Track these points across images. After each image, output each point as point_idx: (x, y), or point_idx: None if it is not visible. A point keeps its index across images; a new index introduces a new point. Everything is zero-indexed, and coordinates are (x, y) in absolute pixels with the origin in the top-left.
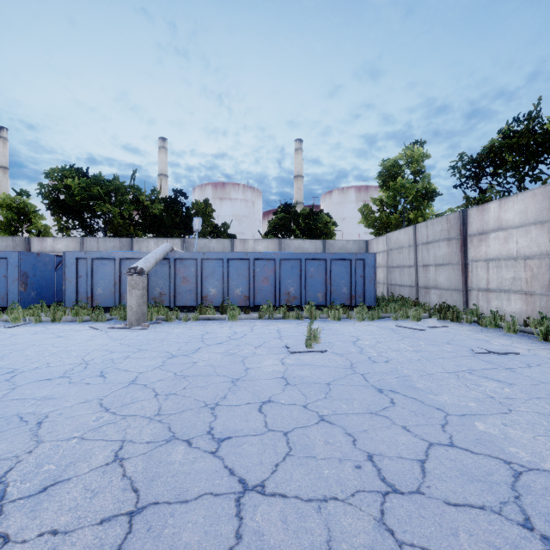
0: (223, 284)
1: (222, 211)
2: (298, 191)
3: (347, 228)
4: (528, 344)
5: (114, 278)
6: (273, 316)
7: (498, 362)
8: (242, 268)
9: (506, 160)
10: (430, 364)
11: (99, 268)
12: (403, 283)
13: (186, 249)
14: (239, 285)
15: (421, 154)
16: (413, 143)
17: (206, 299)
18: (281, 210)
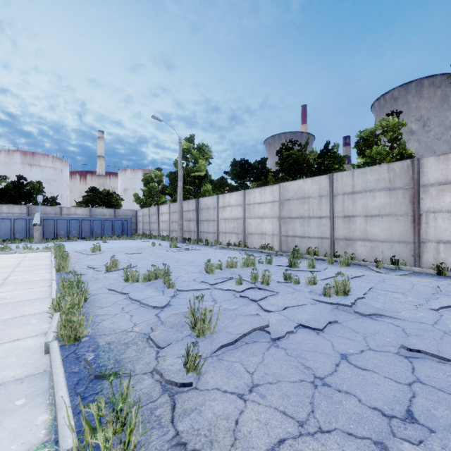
0: (67, 229)
1: (31, 175)
2: (101, 167)
3: None
4: (157, 240)
5: (11, 227)
6: (91, 240)
7: (143, 242)
8: (76, 223)
9: None
10: (129, 242)
11: (2, 223)
12: (147, 229)
13: (29, 211)
14: (75, 230)
15: (160, 175)
16: (158, 168)
17: (59, 235)
18: (90, 190)
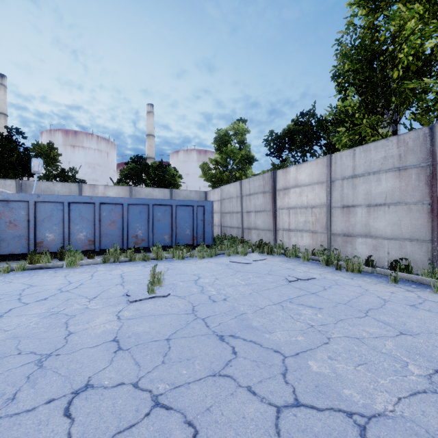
0: (63, 228)
1: (74, 158)
2: (150, 147)
3: (191, 181)
4: (318, 269)
5: None
6: (119, 260)
7: (306, 288)
8: (87, 212)
9: (297, 140)
10: (260, 297)
11: None
12: (232, 225)
13: (22, 191)
14: (82, 229)
15: (244, 129)
16: (239, 120)
17: (41, 245)
18: (133, 161)
